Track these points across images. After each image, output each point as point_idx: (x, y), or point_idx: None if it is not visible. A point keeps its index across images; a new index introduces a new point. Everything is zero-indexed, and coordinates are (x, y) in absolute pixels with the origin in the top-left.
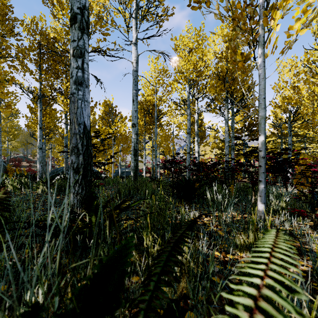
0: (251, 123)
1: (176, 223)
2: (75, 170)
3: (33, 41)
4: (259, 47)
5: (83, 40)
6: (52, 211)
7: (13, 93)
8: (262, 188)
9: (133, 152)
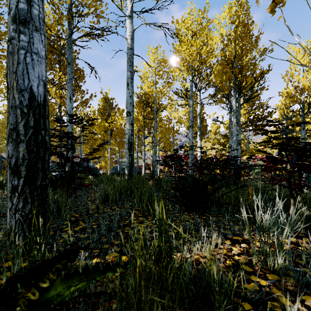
0: (256, 117)
1: (195, 290)
2: (13, 170)
3: None
4: None
5: None
6: None
7: None
8: None
9: (128, 145)
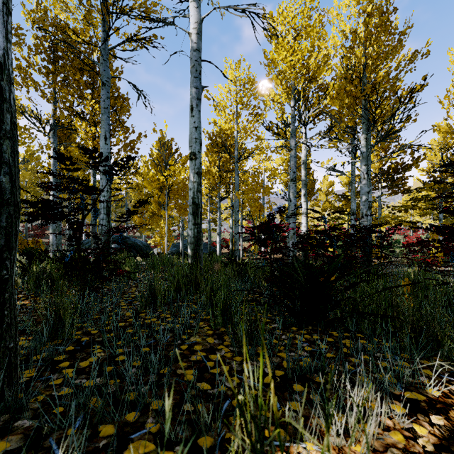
0: (393, 167)
1: None
2: None
3: (41, 38)
4: None
5: None
6: None
7: (25, 128)
8: None
9: (192, 208)
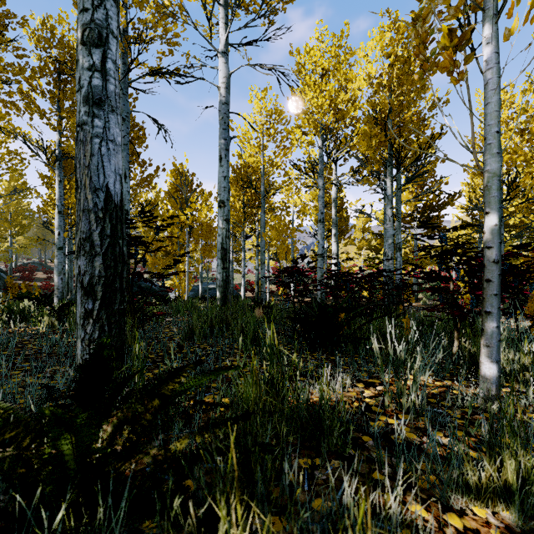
0: (429, 204)
1: (308, 416)
2: (86, 290)
3: (46, 59)
4: (485, 23)
5: (104, 10)
6: (45, 374)
7: (16, 153)
8: (493, 328)
9: (221, 253)
